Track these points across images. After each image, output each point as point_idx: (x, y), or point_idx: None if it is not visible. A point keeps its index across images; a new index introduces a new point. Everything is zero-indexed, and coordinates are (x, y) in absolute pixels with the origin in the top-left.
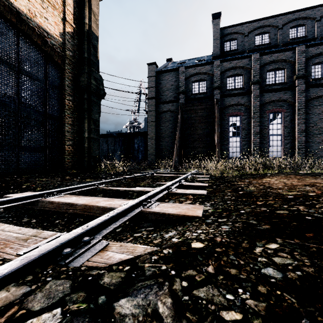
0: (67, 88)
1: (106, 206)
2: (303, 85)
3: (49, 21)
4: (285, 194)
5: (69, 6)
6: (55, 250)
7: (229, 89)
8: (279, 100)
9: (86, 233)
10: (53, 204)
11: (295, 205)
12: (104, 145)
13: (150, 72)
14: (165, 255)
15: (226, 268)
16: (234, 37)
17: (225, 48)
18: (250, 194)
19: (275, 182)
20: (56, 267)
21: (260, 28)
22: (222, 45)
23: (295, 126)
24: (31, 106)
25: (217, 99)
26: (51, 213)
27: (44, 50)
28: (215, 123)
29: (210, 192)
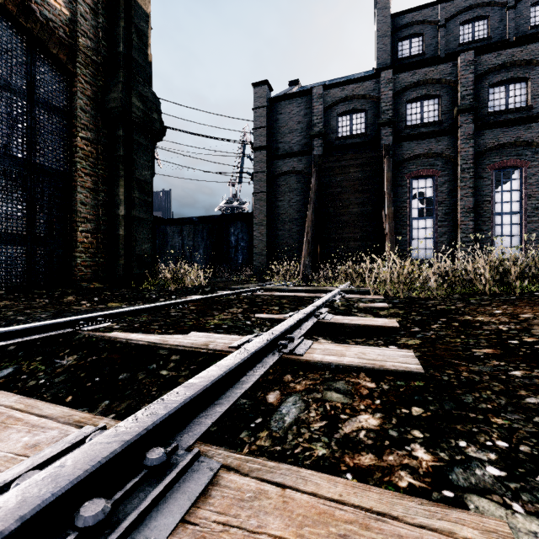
0: (81, 114)
1: None
2: None
3: None
4: None
5: None
6: None
7: (412, 125)
8: (517, 143)
9: None
10: None
11: None
12: (176, 239)
13: (257, 99)
14: None
15: None
16: (418, 30)
17: (401, 52)
18: None
19: None
20: None
21: (470, 9)
22: (394, 47)
23: None
24: None
25: (388, 144)
26: None
27: (25, 28)
28: (383, 192)
29: (423, 354)
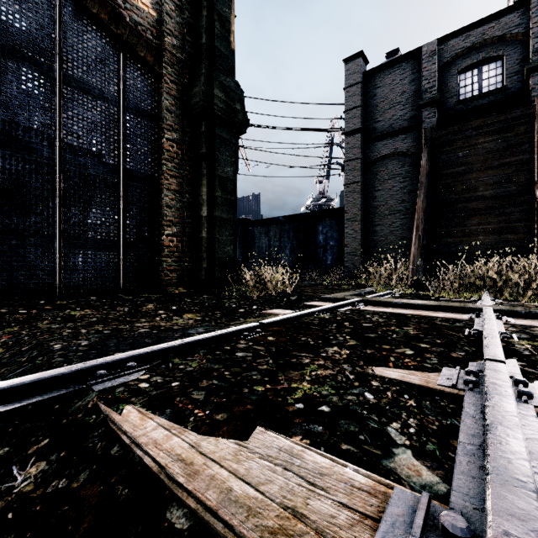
0: (167, 115)
1: None
2: None
3: None
4: None
5: None
6: None
7: None
8: None
9: None
10: None
11: None
12: (262, 240)
13: (349, 77)
14: None
15: None
16: None
17: None
18: None
19: None
20: None
21: None
22: None
23: None
24: (87, 154)
25: None
26: None
27: (116, 35)
28: (536, 163)
29: None
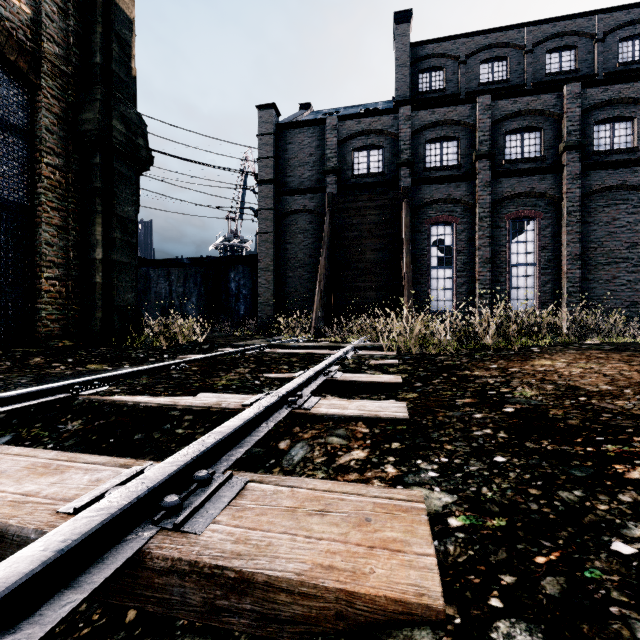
0: (46, 135)
1: None
2: (577, 163)
3: None
4: None
5: None
6: None
7: (431, 168)
8: (531, 194)
9: None
10: None
11: None
12: (161, 284)
13: (262, 125)
14: None
15: None
16: (438, 63)
17: (421, 85)
18: (545, 418)
19: (573, 371)
20: None
21: (490, 48)
22: (414, 79)
23: (563, 247)
24: None
25: (407, 187)
26: None
27: None
28: (401, 238)
29: (415, 405)
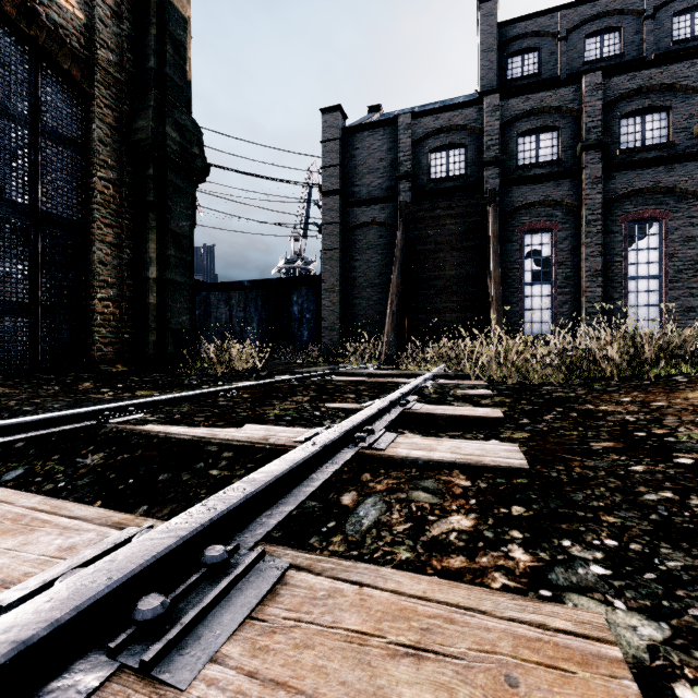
0: (100, 147)
1: None
2: None
3: None
4: None
5: None
6: None
7: (524, 165)
8: (655, 189)
9: None
10: None
11: None
12: (221, 309)
13: (327, 130)
14: None
15: None
16: (532, 43)
17: (511, 71)
18: None
19: None
20: None
21: (598, 17)
22: (502, 65)
23: None
24: None
25: (494, 189)
26: None
27: (28, 35)
28: (488, 250)
29: (530, 449)
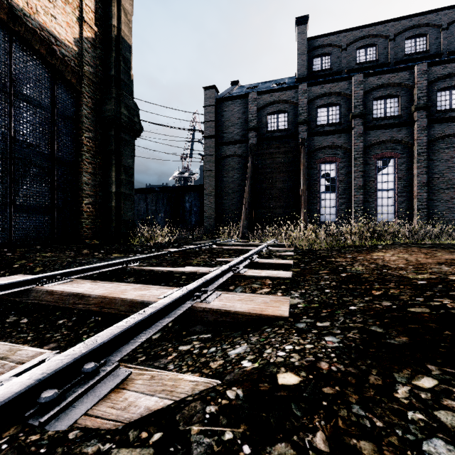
0: (85, 120)
1: (136, 298)
2: (424, 119)
3: (58, 21)
4: (412, 277)
5: (89, 0)
6: (24, 394)
7: (321, 125)
8: (391, 141)
9: (91, 355)
10: (53, 295)
11: (435, 296)
12: (141, 204)
13: (207, 99)
14: (231, 402)
15: (350, 438)
16: (327, 51)
17: (315, 66)
18: (358, 278)
19: (392, 258)
20: (20, 433)
21: (364, 38)
22: (310, 63)
23: (414, 177)
24: (30, 146)
25: (304, 138)
26: (53, 307)
27: (51, 63)
28: (300, 173)
29: (297, 273)
